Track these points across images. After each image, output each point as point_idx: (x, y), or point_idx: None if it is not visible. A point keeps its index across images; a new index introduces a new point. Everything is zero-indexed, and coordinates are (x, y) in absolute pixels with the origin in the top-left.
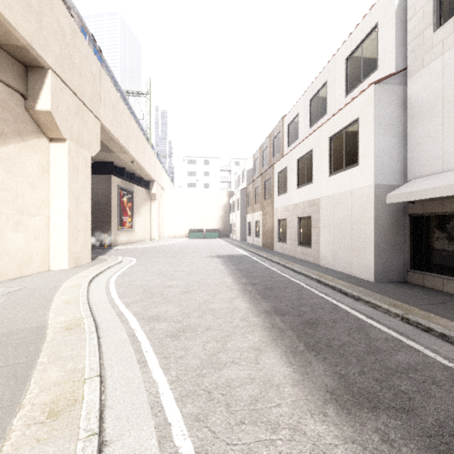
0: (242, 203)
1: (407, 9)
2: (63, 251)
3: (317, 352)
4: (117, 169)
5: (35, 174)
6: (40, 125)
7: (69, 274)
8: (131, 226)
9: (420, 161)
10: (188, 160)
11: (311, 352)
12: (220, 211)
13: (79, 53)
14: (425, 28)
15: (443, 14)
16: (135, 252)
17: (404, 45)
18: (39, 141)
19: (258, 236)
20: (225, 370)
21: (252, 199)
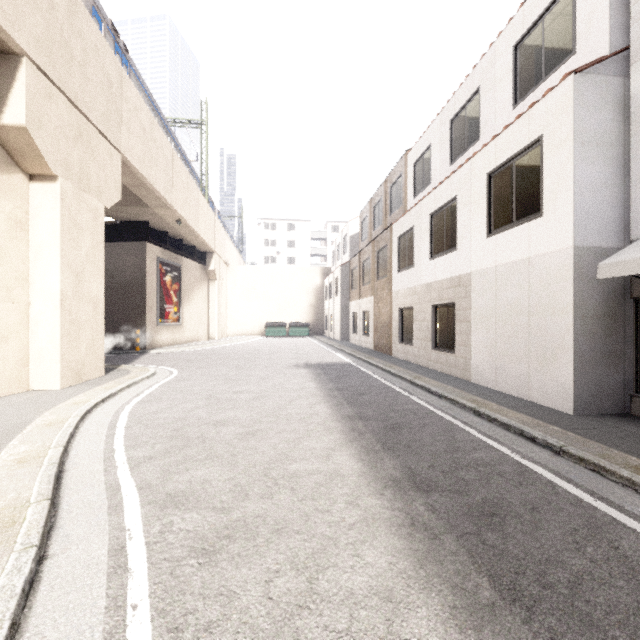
0: (344, 284)
1: None
2: (52, 359)
3: (526, 607)
4: (156, 234)
5: (3, 232)
6: (11, 152)
7: (58, 399)
8: (178, 319)
9: None
10: (264, 224)
11: (512, 609)
12: (310, 297)
13: (83, 40)
14: None
15: None
16: (181, 358)
17: (625, 8)
18: (10, 178)
19: (367, 334)
20: None
21: (359, 279)
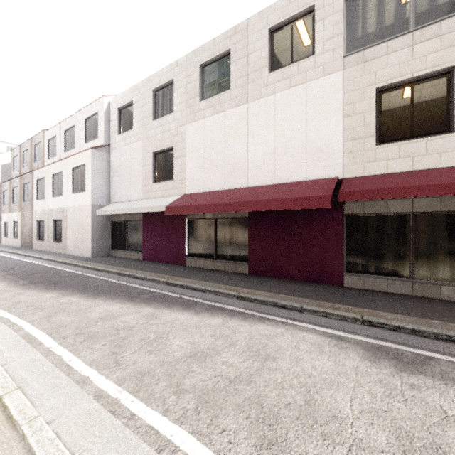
0: None
1: (110, 115)
2: None
3: (26, 279)
4: None
5: None
6: None
7: None
8: None
9: (114, 195)
10: None
11: (22, 280)
12: None
13: None
14: (115, 130)
15: (121, 128)
16: None
17: (110, 132)
18: None
19: (17, 237)
20: None
21: (10, 198)
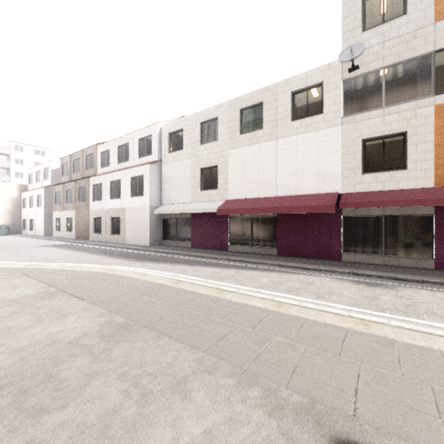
0: (47, 200)
1: (161, 137)
2: None
3: (131, 258)
4: None
5: None
6: None
7: None
8: None
9: (165, 198)
10: None
11: (129, 258)
12: (7, 205)
13: None
14: (166, 149)
15: (171, 148)
16: None
17: (161, 151)
18: None
19: (70, 230)
20: (107, 262)
21: (63, 199)
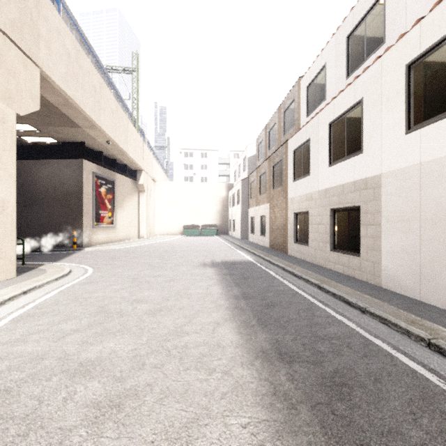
0: (244, 195)
1: None
2: None
3: None
4: (92, 153)
5: None
6: None
7: None
8: (112, 222)
9: None
10: (184, 153)
11: None
12: (218, 206)
13: None
14: None
15: None
16: (106, 255)
17: None
18: None
19: (264, 234)
20: None
21: (256, 190)
